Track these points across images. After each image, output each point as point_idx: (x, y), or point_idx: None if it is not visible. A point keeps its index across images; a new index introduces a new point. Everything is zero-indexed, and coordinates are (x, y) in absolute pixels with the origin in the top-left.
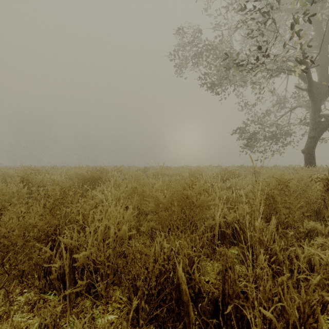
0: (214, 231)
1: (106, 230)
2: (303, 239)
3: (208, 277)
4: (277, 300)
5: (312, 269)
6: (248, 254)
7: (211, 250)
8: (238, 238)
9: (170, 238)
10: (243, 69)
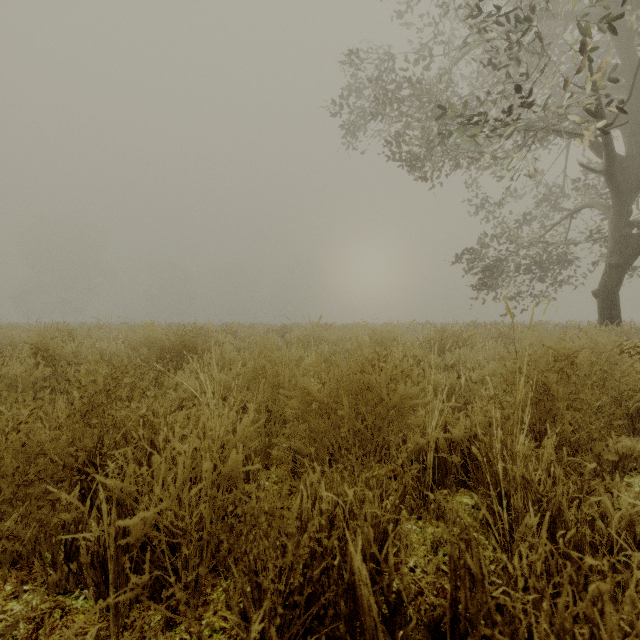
0: (425, 458)
1: (195, 461)
2: (607, 474)
3: (414, 559)
4: (586, 636)
5: (637, 542)
6: (500, 512)
7: (419, 498)
8: (474, 472)
9: (335, 477)
10: (478, 130)
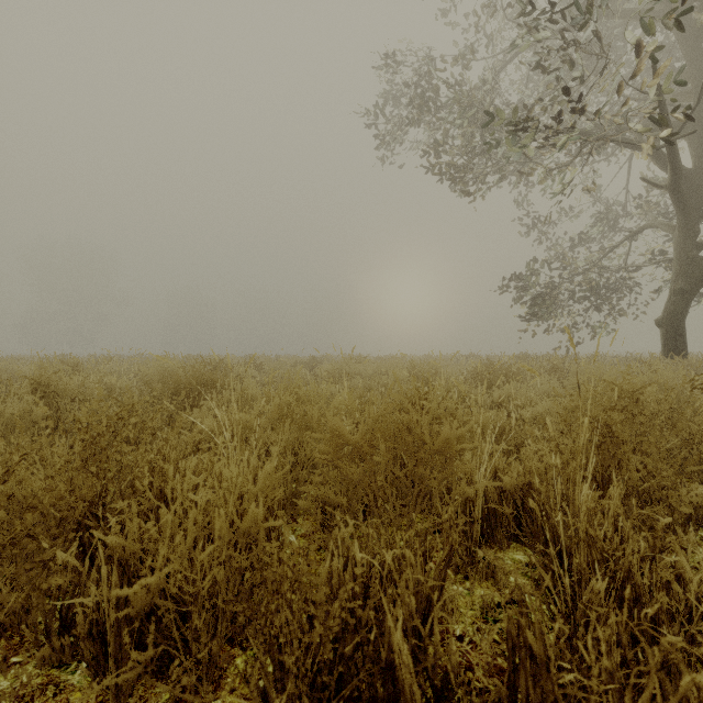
0: (472, 509)
1: (208, 516)
2: (679, 526)
3: (461, 626)
4: None
5: None
6: (561, 574)
7: (465, 555)
8: (527, 524)
9: (370, 533)
10: (528, 140)
